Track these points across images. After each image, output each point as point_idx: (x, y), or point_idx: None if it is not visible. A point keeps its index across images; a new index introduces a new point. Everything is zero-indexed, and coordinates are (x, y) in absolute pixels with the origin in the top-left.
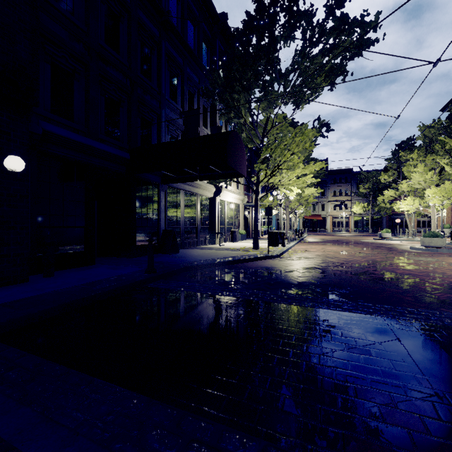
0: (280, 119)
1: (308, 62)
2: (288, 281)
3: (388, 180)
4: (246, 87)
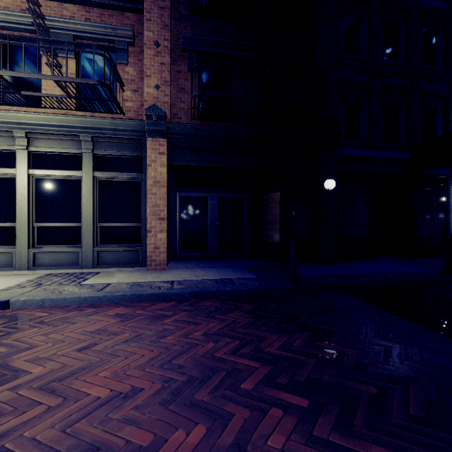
0: None
1: None
2: None
3: None
4: None
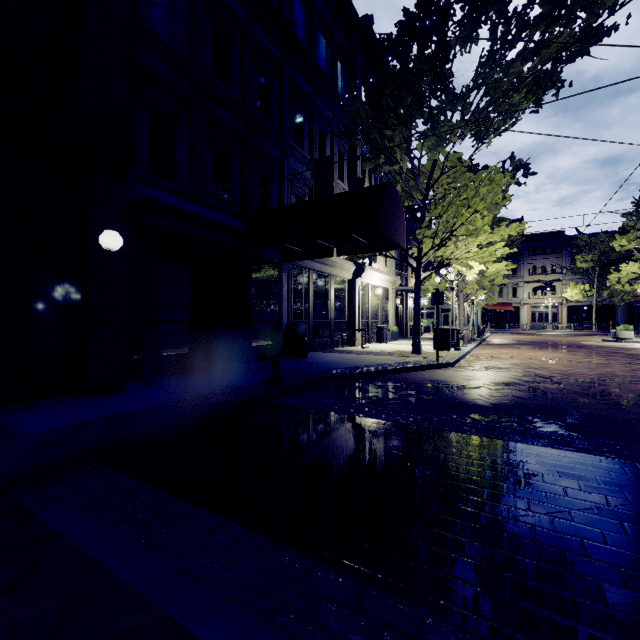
0: (453, 161)
1: (499, 73)
2: (476, 402)
3: (628, 247)
4: (403, 118)
